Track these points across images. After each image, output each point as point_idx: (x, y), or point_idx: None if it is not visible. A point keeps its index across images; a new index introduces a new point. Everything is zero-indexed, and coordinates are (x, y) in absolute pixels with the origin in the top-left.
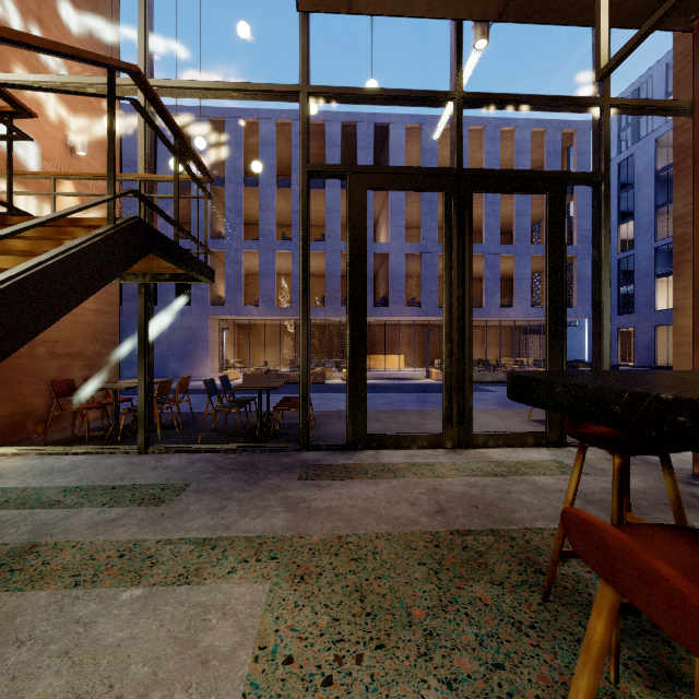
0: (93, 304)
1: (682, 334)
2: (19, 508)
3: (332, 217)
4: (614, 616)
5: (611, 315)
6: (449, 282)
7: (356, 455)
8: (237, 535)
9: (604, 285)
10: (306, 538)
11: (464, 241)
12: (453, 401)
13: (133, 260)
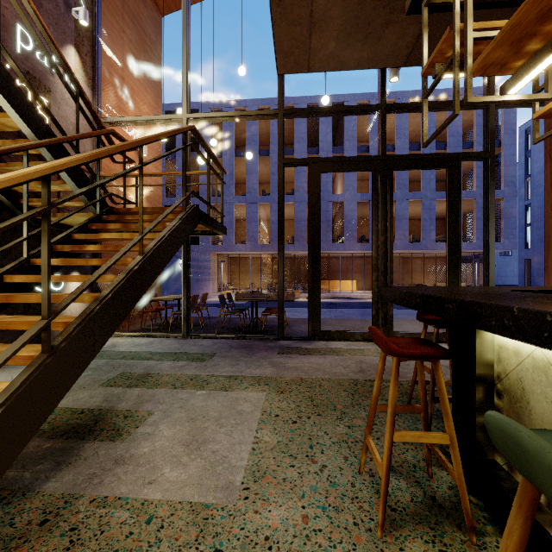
0: None
1: None
2: (132, 359)
3: (300, 176)
4: (384, 360)
5: (540, 246)
6: (376, 231)
7: (314, 343)
8: (247, 375)
9: (490, 231)
10: (283, 378)
11: (387, 204)
12: (379, 310)
13: (193, 229)
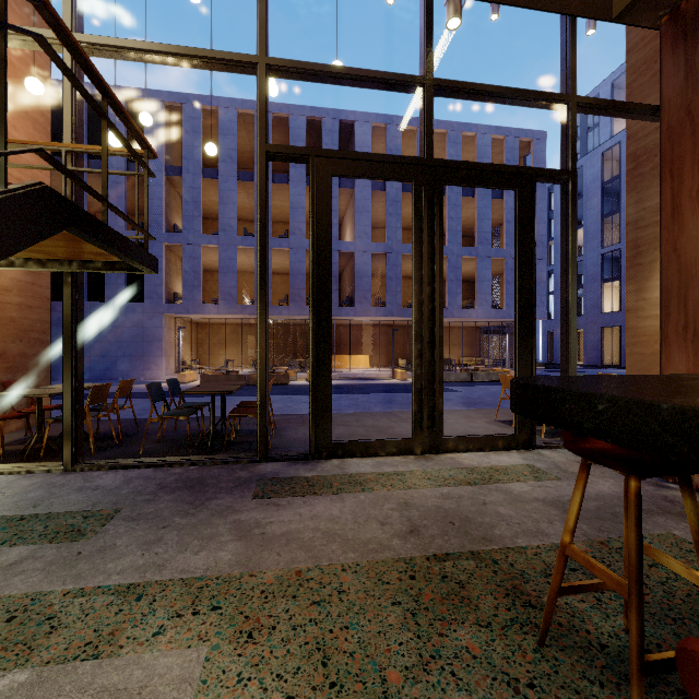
0: (16, 297)
1: (634, 335)
2: None
3: (296, 214)
4: None
5: None
6: (419, 278)
7: (320, 466)
8: (172, 577)
9: (571, 284)
10: (258, 577)
11: (434, 236)
12: (423, 404)
13: (37, 237)
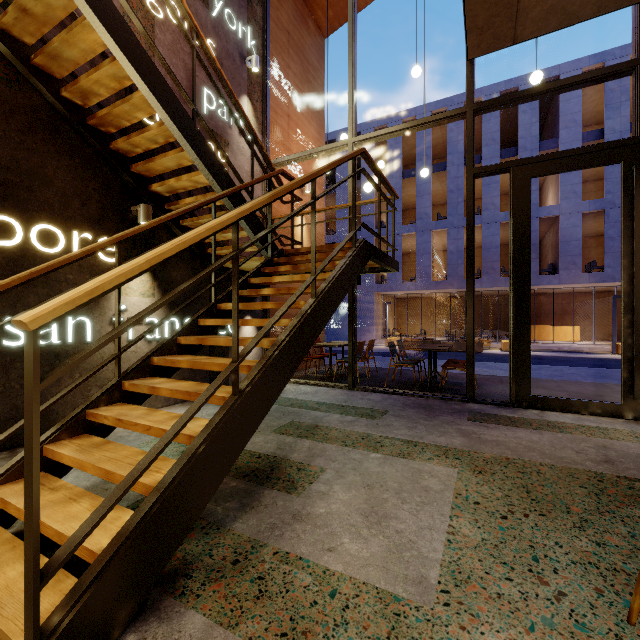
0: None
1: None
2: (300, 408)
3: (489, 190)
4: None
5: None
6: (629, 252)
7: (520, 412)
8: (429, 443)
9: None
10: (480, 454)
11: None
12: (635, 372)
13: (363, 266)
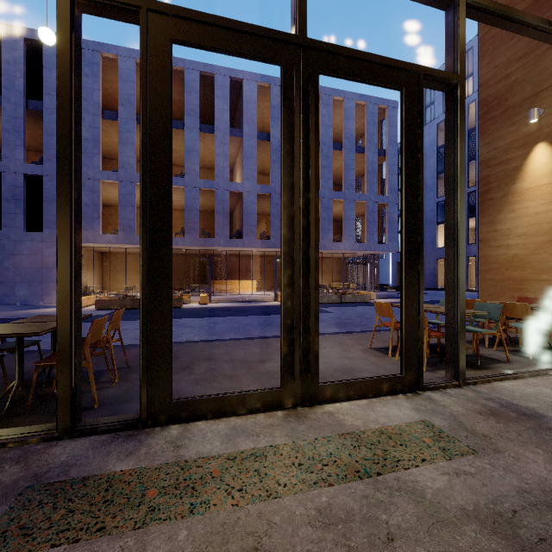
0: None
1: (486, 263)
2: None
3: (191, 156)
4: None
5: None
6: (289, 186)
7: (147, 443)
8: None
9: (460, 203)
10: None
11: (309, 134)
12: (295, 345)
13: None
